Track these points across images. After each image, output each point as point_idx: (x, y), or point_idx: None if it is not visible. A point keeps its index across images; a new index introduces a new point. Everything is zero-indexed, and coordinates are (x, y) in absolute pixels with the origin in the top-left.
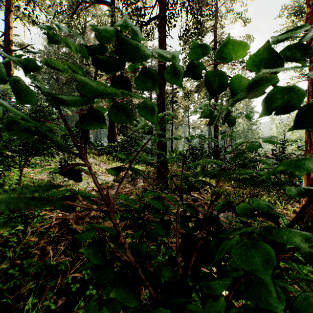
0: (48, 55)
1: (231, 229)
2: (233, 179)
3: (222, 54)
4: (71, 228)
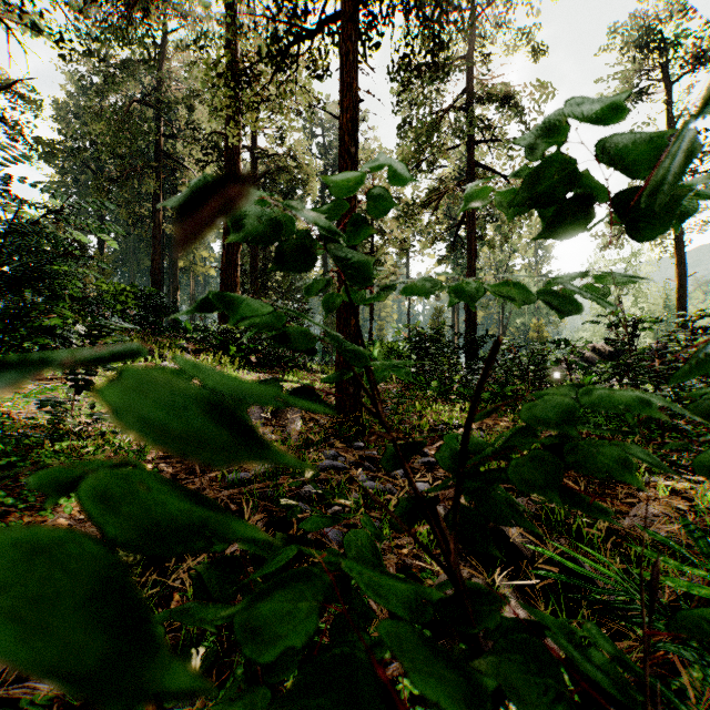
0: (75, 113)
1: None
2: (513, 408)
3: None
4: None
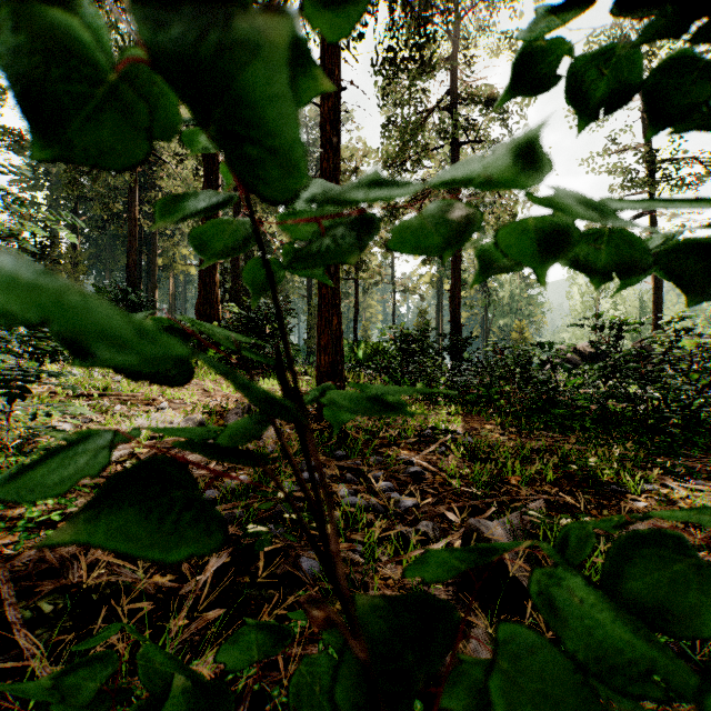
0: None
1: None
2: (500, 411)
3: None
4: (2, 619)
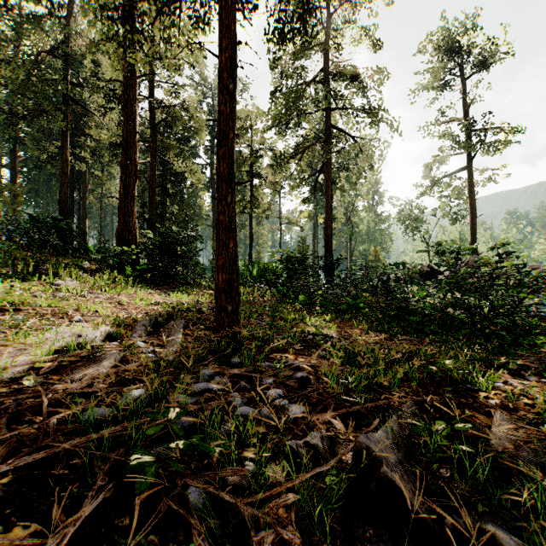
0: None
1: None
2: (366, 318)
3: None
4: None
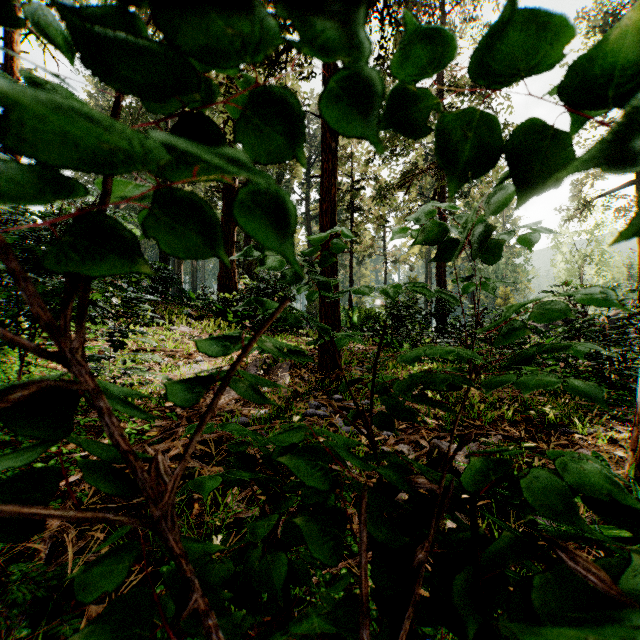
0: None
1: (510, 541)
2: None
3: (503, 38)
4: None
